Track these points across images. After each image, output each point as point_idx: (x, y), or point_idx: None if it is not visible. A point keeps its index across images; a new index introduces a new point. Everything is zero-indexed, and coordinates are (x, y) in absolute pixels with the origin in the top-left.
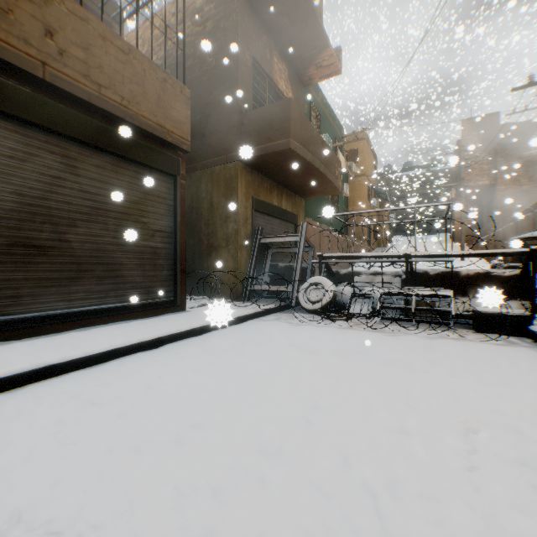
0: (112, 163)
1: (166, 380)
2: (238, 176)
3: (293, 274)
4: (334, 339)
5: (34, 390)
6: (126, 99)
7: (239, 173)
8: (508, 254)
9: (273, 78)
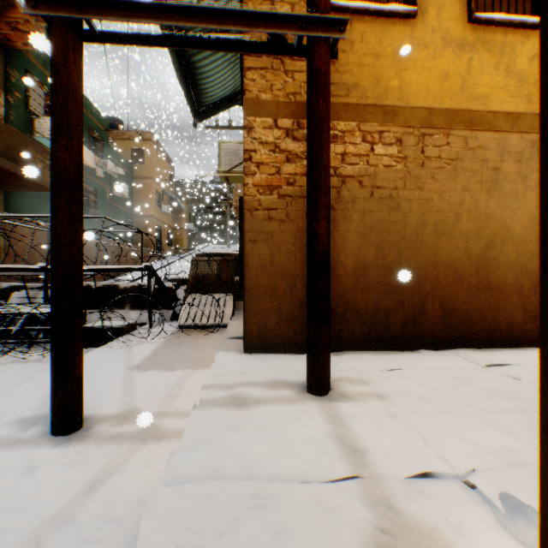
0: None
1: None
2: None
3: None
4: None
5: None
6: None
7: None
8: (133, 270)
9: None
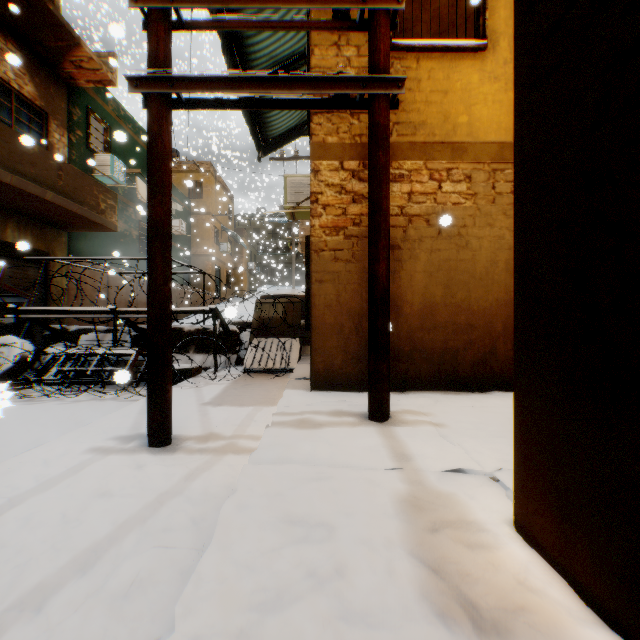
0: None
1: None
2: None
3: (1, 333)
4: None
5: None
6: None
7: None
8: (198, 312)
9: None
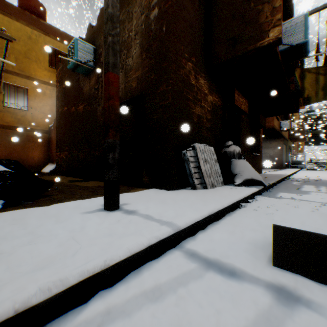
0: (283, 145)
1: (311, 171)
2: (287, 142)
3: (298, 163)
4: (323, 171)
5: (300, 171)
6: (286, 136)
7: (287, 141)
8: None
9: (289, 115)
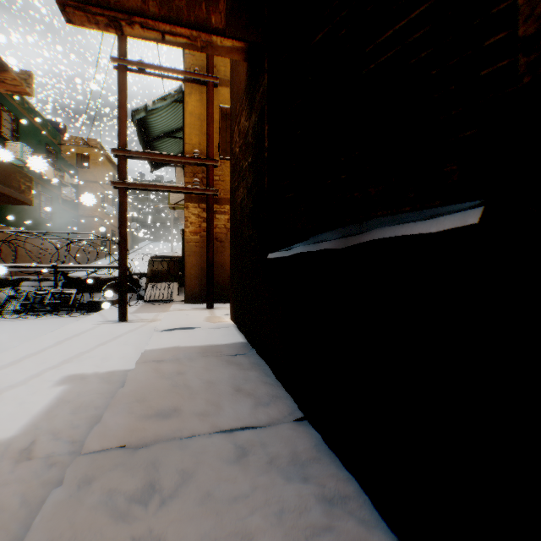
0: None
1: None
2: None
3: None
4: None
5: None
6: None
7: None
8: (115, 267)
9: None
